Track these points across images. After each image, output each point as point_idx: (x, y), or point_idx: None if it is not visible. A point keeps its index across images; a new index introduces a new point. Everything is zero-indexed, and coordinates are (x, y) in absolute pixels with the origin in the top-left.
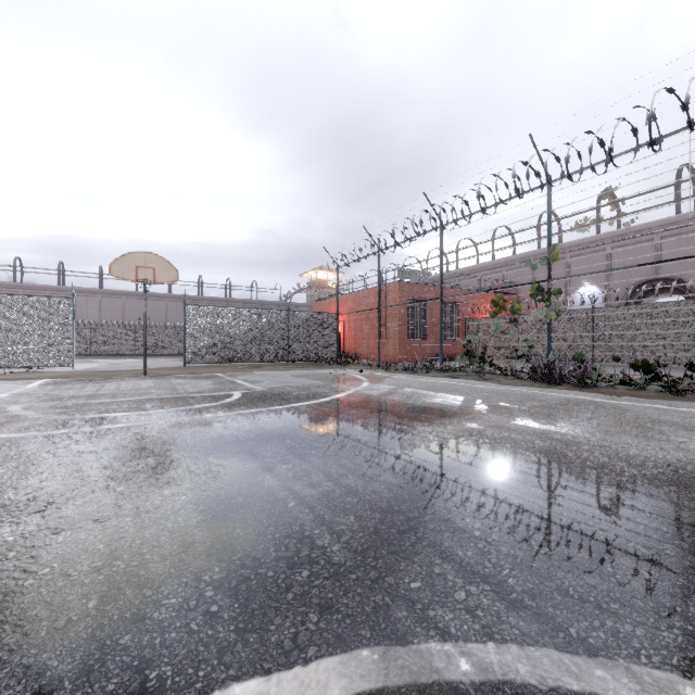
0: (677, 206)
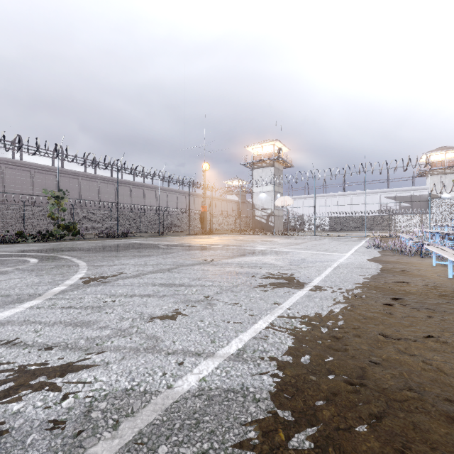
0: None
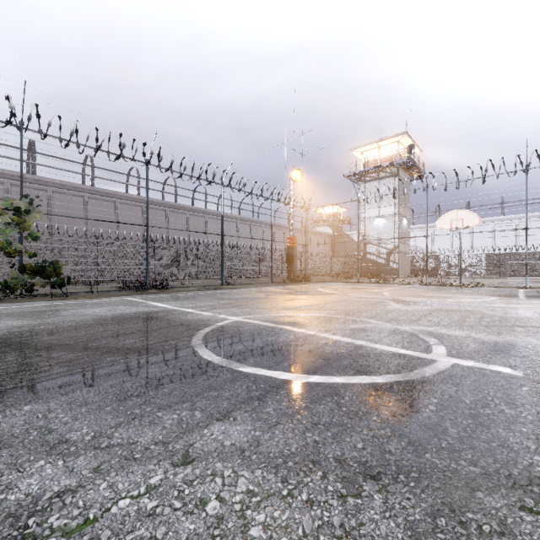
0: None
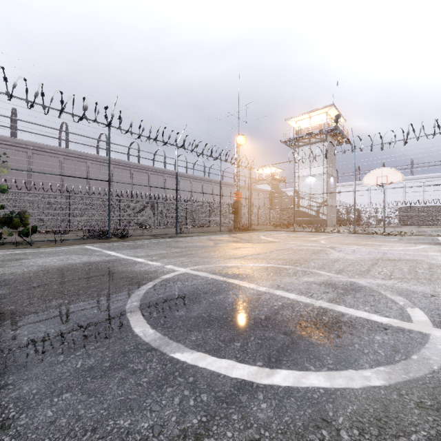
0: None
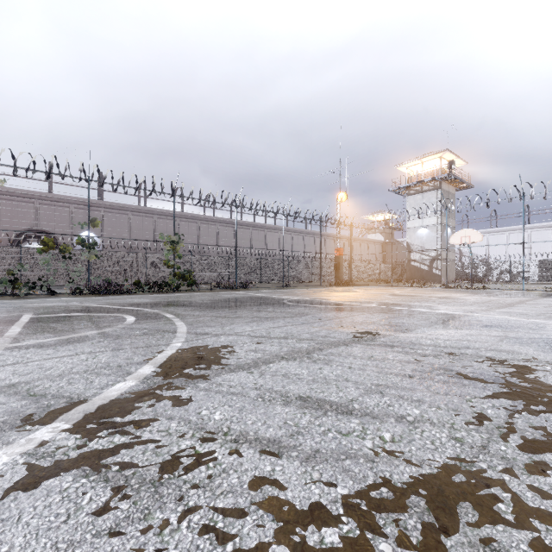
0: (50, 187)
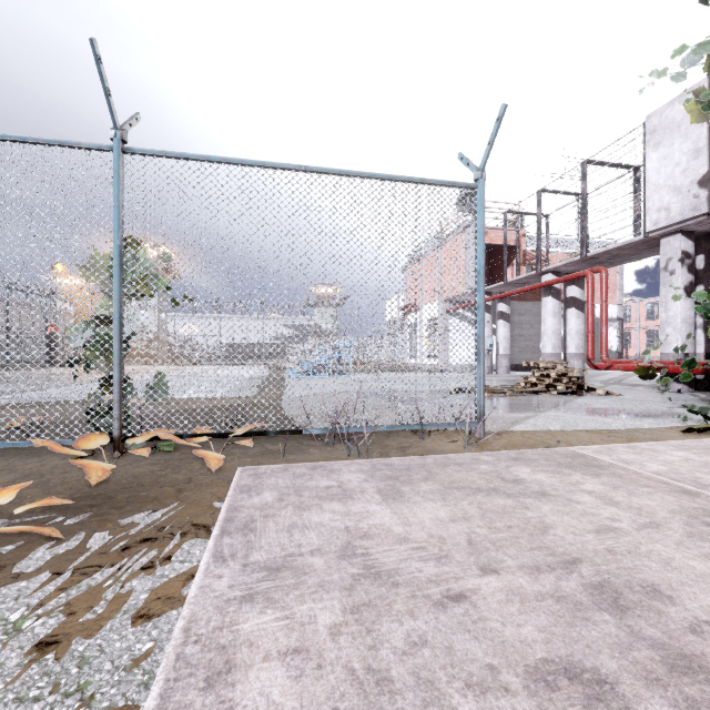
0: None
